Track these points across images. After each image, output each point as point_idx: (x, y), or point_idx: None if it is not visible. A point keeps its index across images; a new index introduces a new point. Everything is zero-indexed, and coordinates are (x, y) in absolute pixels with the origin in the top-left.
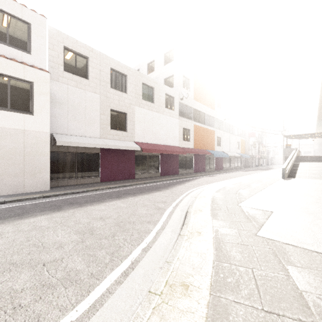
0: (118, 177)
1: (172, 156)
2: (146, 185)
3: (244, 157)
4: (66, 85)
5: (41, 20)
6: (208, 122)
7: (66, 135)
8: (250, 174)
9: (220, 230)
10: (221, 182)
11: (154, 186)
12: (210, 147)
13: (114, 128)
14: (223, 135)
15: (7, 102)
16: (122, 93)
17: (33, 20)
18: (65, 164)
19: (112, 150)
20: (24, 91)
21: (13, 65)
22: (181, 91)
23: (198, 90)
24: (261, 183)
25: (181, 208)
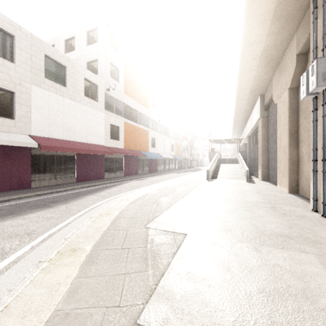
0: None
1: (95, 156)
2: (38, 198)
3: (177, 159)
4: None
5: None
6: (142, 121)
7: None
8: (180, 176)
9: (63, 323)
10: (147, 187)
11: (50, 199)
12: (144, 148)
13: None
14: (157, 136)
15: None
16: (4, 61)
17: None
18: None
19: None
20: None
21: None
22: (107, 80)
23: (130, 84)
24: (187, 187)
25: (48, 245)
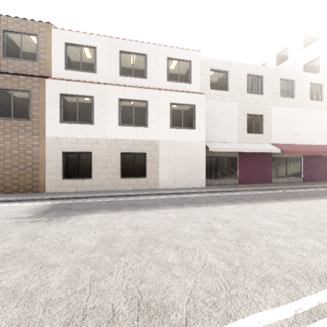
0: (254, 180)
1: (319, 158)
2: (295, 190)
3: None
4: (212, 101)
5: (197, 55)
6: None
7: (212, 142)
8: None
9: None
10: None
11: (308, 192)
12: None
13: (250, 131)
14: None
15: (181, 123)
16: (258, 96)
17: (192, 58)
18: (211, 167)
19: (248, 153)
20: (190, 113)
21: (184, 95)
22: None
23: None
24: None
25: None
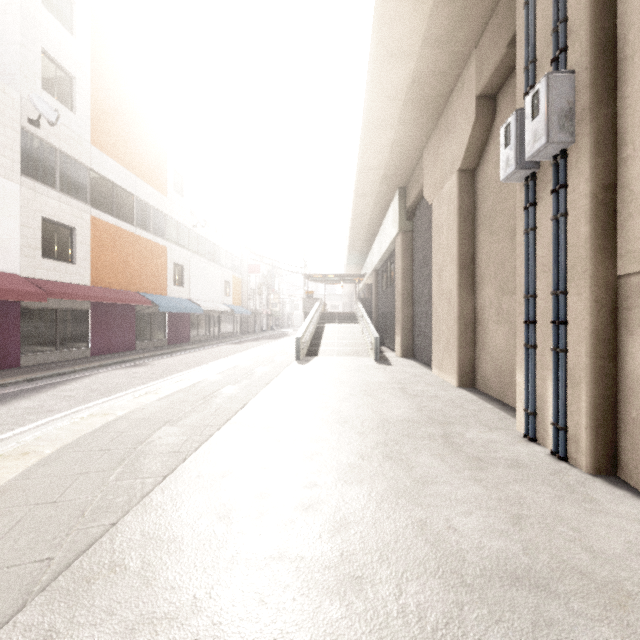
0: None
1: None
2: None
3: (238, 313)
4: None
5: None
6: (147, 221)
7: None
8: (241, 352)
9: None
10: (140, 388)
11: None
12: (153, 286)
13: None
14: (190, 262)
15: None
16: None
17: None
18: None
19: None
20: None
21: None
22: (29, 94)
23: (110, 124)
24: (248, 383)
25: None
